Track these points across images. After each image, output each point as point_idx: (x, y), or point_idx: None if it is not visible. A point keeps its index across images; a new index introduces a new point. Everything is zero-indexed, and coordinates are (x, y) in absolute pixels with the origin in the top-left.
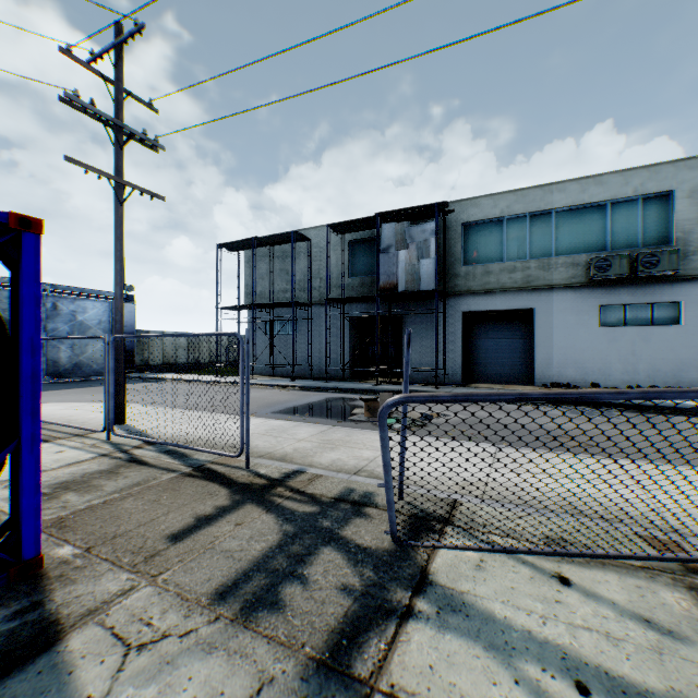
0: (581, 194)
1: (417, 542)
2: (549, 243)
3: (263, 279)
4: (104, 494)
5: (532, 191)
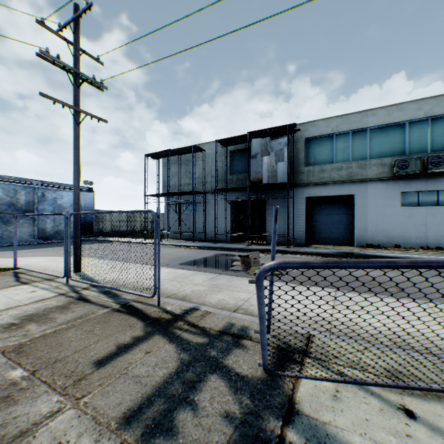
0: (387, 117)
1: (283, 372)
2: (365, 150)
3: (174, 177)
4: (55, 325)
5: (353, 115)
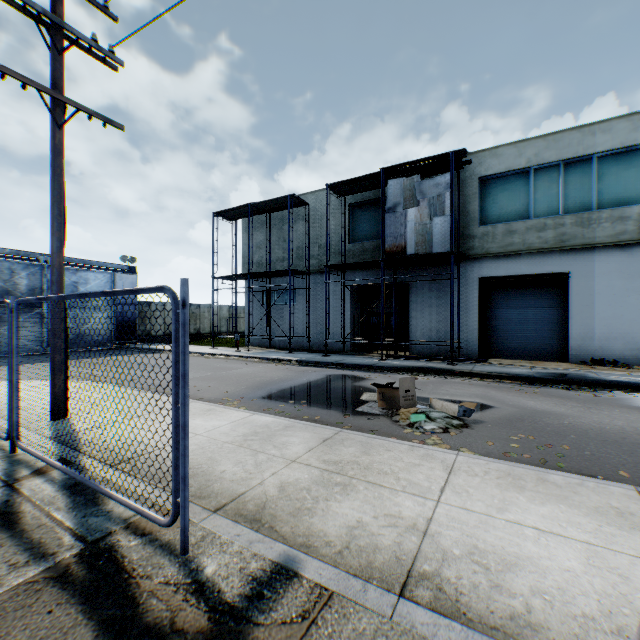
0: (633, 133)
1: None
2: (588, 195)
3: (260, 248)
4: None
5: (567, 134)
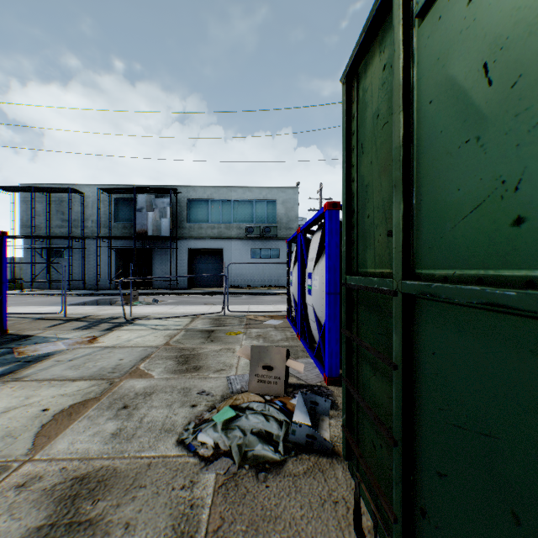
0: (244, 195)
1: (133, 320)
2: (230, 216)
3: (40, 216)
4: None
5: (222, 188)
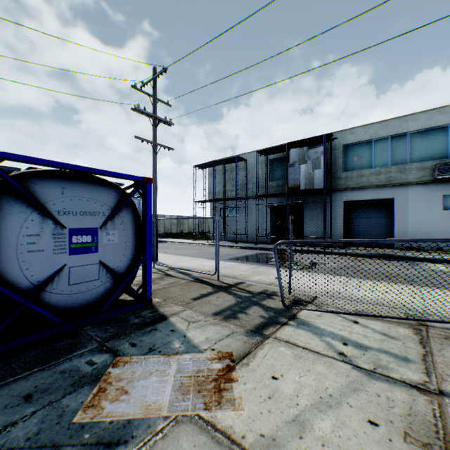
0: (428, 121)
1: (293, 307)
2: (404, 155)
3: (219, 184)
4: (161, 285)
5: (392, 121)
